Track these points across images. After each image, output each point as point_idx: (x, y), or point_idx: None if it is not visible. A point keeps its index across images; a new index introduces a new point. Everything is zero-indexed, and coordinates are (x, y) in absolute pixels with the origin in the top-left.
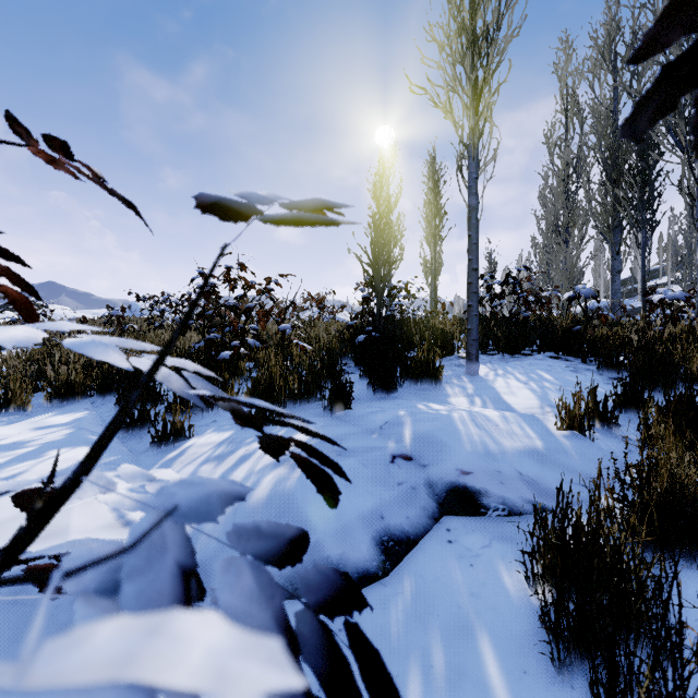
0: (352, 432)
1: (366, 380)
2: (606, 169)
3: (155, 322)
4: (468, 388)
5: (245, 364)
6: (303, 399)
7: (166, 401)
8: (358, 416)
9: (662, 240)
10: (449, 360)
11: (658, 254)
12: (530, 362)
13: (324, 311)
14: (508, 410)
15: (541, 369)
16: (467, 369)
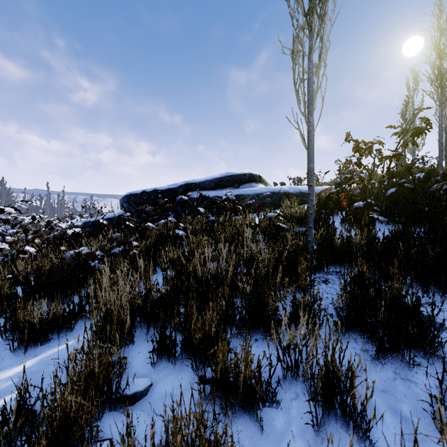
0: None
1: None
2: None
3: None
4: None
5: None
6: None
7: None
8: None
9: None
10: None
11: None
12: None
13: None
14: None
15: None
16: None
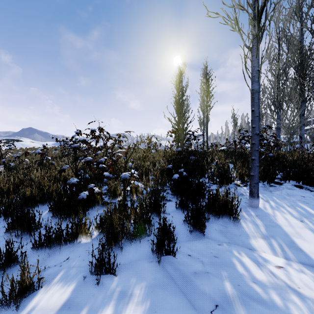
0: (182, 313)
1: (181, 211)
2: (298, 71)
3: (66, 152)
4: (259, 225)
5: (104, 187)
6: (136, 236)
7: (43, 227)
8: (183, 274)
9: (312, 107)
10: (231, 188)
11: (310, 114)
12: (286, 192)
13: (150, 144)
14: (313, 265)
15: (300, 200)
16: (250, 202)
